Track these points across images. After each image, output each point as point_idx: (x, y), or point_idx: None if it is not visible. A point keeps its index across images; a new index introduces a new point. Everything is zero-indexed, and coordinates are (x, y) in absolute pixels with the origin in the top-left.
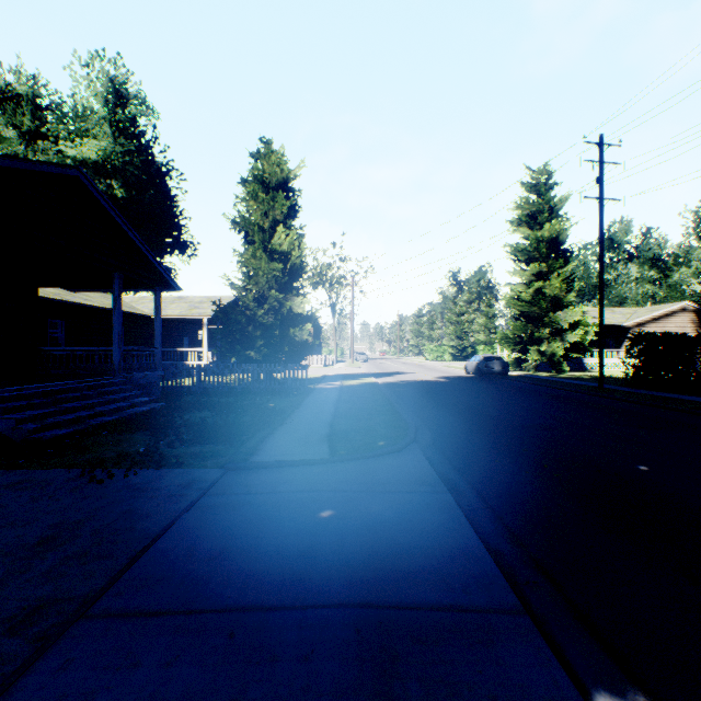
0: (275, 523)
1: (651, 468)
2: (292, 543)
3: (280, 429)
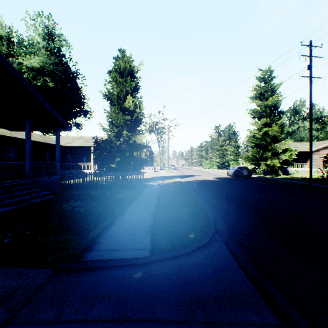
0: None
1: None
2: None
3: (119, 219)
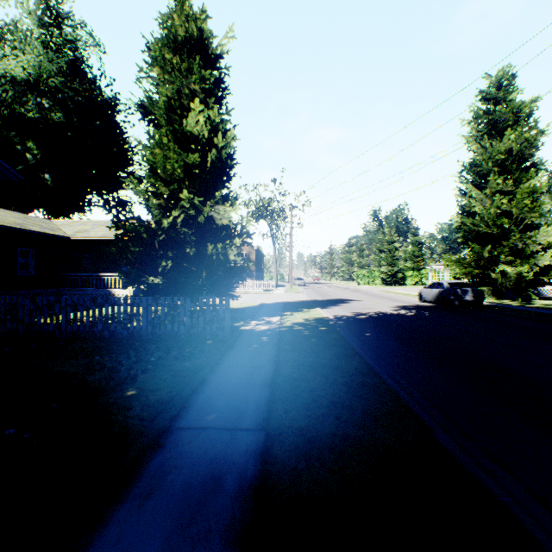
0: None
1: None
2: None
3: None
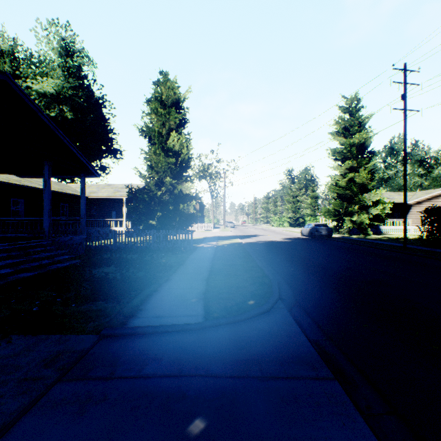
0: None
1: None
2: None
3: (164, 286)
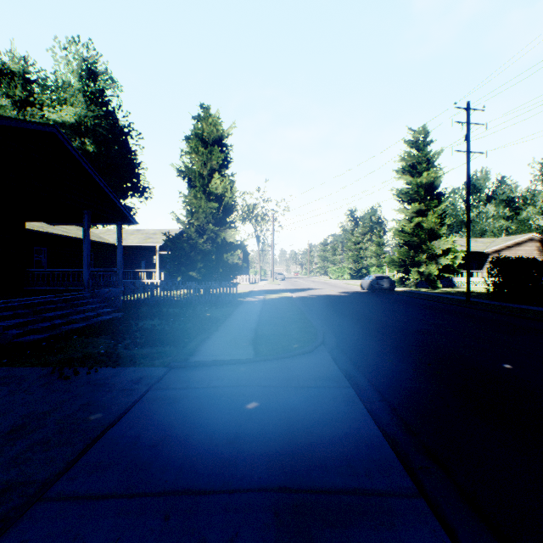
0: (208, 413)
1: (514, 366)
2: (222, 432)
3: (215, 334)
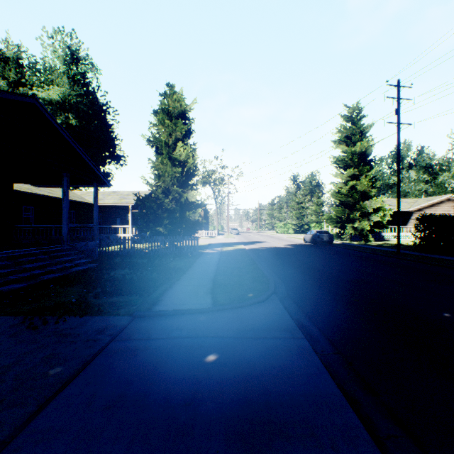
0: (166, 368)
1: None
2: (179, 391)
3: (177, 284)
